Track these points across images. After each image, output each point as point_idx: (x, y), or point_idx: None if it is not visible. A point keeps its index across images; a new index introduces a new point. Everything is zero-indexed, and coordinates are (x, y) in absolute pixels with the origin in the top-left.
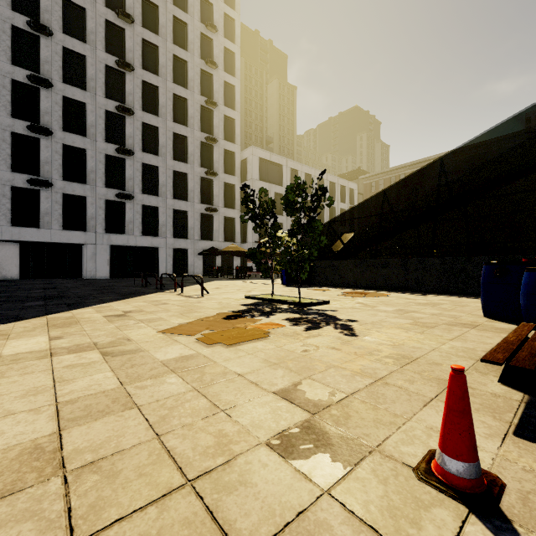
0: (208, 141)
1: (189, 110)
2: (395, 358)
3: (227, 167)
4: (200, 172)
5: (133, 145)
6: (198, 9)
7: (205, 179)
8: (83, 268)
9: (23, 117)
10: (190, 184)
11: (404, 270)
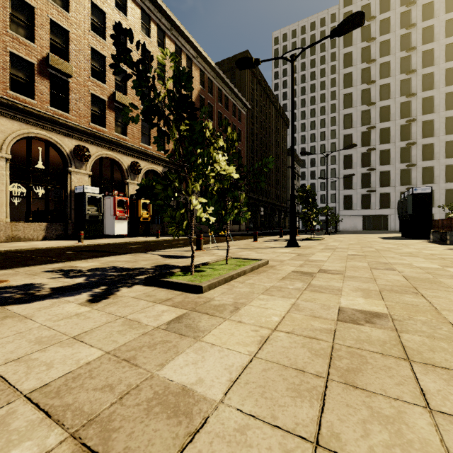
0: None
1: None
2: None
3: None
4: None
5: (416, 159)
6: None
7: None
8: (388, 226)
9: (364, 166)
10: None
11: None
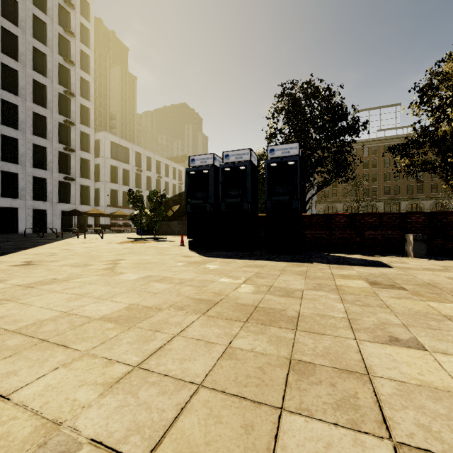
0: (67, 124)
1: (48, 95)
2: None
3: (82, 145)
4: (58, 147)
5: None
6: (56, 14)
7: (63, 153)
8: None
9: None
10: (49, 156)
11: None
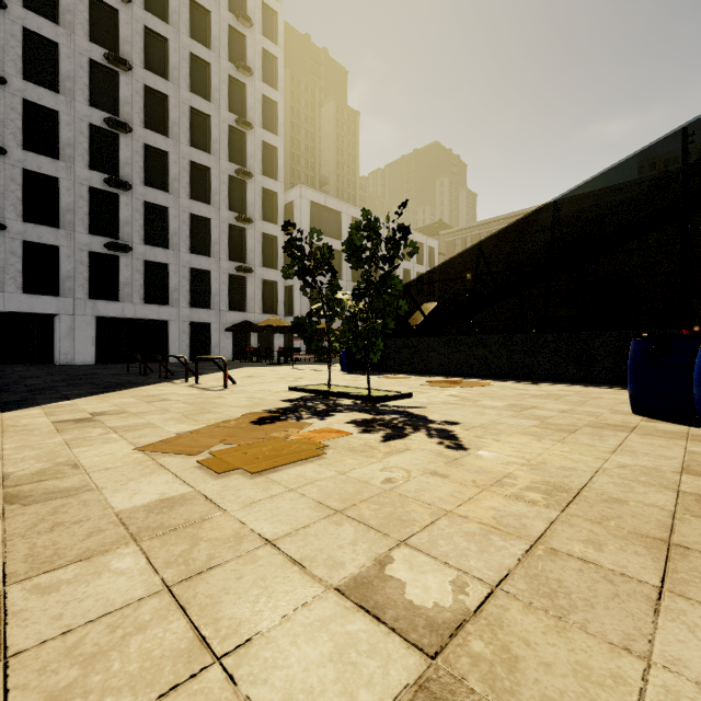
0: (240, 176)
1: (213, 132)
2: (544, 490)
3: (266, 211)
4: (228, 218)
5: (131, 175)
6: None
7: (236, 228)
8: (55, 349)
9: None
10: (214, 234)
11: (508, 351)
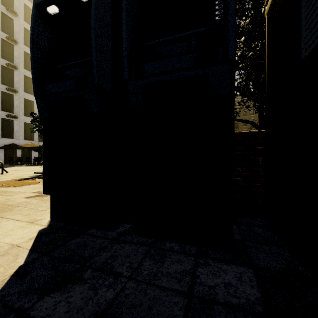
0: (9, 67)
1: None
2: None
3: (27, 88)
4: (1, 88)
5: None
6: None
7: (6, 93)
8: None
9: None
10: None
11: None
